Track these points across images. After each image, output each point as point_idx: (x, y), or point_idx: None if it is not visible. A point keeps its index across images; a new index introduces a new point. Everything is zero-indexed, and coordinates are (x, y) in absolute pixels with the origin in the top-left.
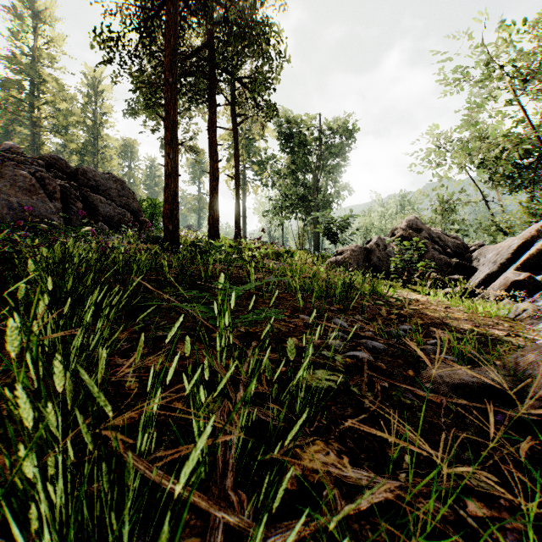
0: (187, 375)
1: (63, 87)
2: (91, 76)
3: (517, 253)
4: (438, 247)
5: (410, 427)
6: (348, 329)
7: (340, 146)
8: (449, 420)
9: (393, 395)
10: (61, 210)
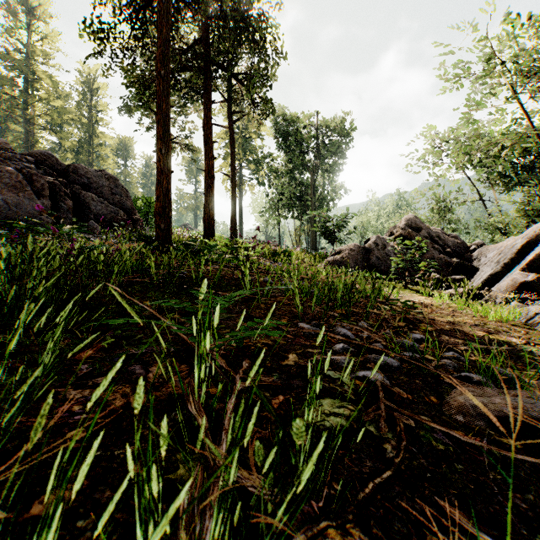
0: (157, 413)
1: (57, 84)
2: (86, 74)
3: (520, 253)
4: (438, 247)
5: (451, 490)
6: (354, 341)
7: (337, 144)
8: (498, 475)
9: (420, 436)
10: (50, 208)
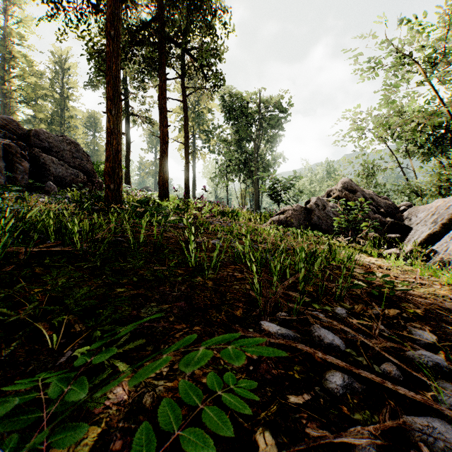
0: None
1: (31, 63)
2: (59, 55)
3: None
4: (372, 207)
5: None
6: (363, 374)
7: (278, 118)
8: None
9: None
10: (5, 169)
